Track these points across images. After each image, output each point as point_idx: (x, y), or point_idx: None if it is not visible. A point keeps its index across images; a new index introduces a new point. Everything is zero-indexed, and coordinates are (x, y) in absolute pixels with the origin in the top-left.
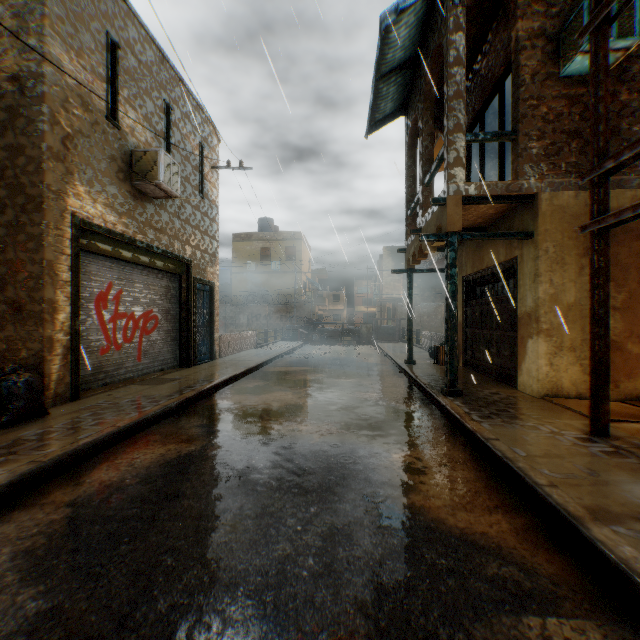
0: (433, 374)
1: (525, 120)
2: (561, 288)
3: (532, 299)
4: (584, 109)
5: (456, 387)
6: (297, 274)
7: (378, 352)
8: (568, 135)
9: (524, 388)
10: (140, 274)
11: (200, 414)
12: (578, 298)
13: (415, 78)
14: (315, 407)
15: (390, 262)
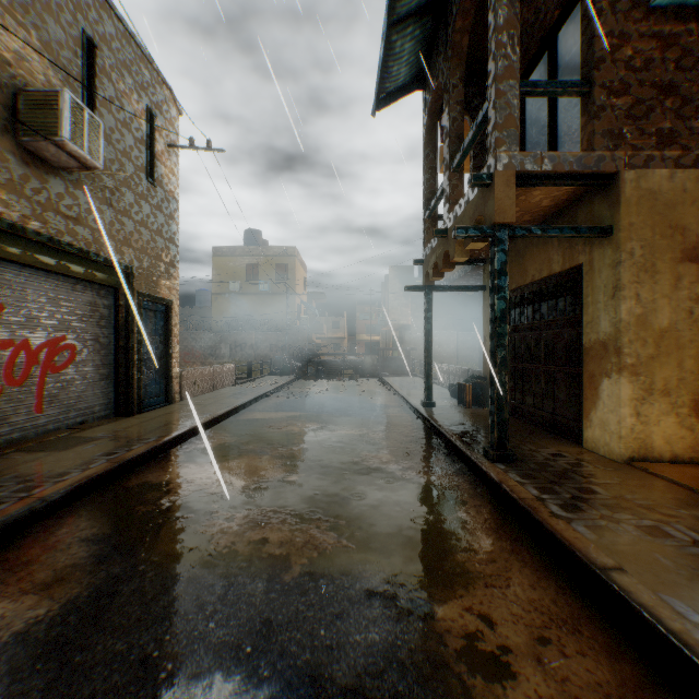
0: (462, 422)
1: (603, 66)
2: (651, 306)
3: (610, 322)
4: (681, 55)
5: (506, 448)
6: (290, 296)
7: (386, 389)
8: (660, 91)
9: (595, 446)
10: (42, 283)
11: (106, 508)
12: (673, 321)
13: (437, 34)
14: (301, 485)
15: (397, 284)
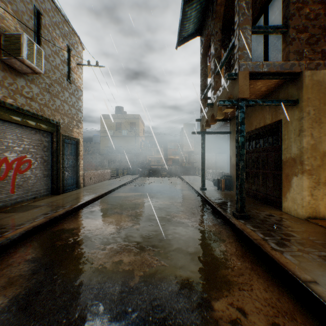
0: (220, 198)
1: (294, 18)
2: (318, 140)
3: (297, 148)
4: None
5: (244, 212)
6: (136, 137)
7: (182, 181)
8: (323, 30)
9: (289, 211)
10: (14, 129)
11: (41, 243)
12: None
13: (208, 8)
14: (140, 230)
15: (187, 132)
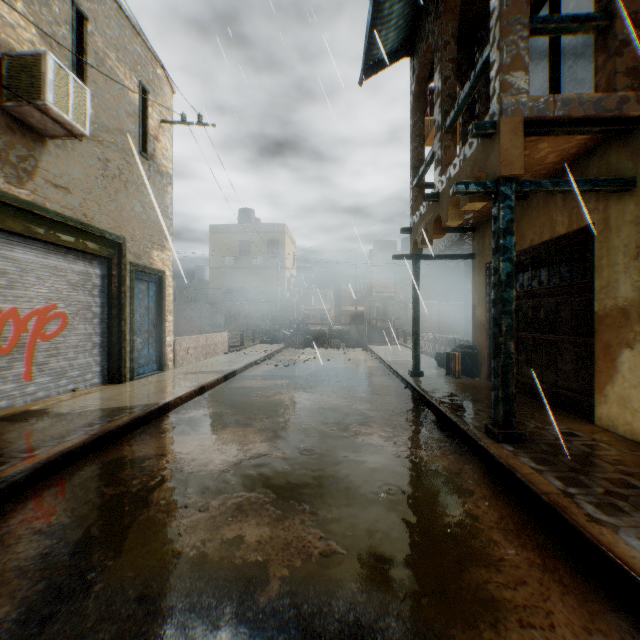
0: (454, 393)
1: None
2: None
3: (632, 286)
4: None
5: (512, 427)
6: (280, 270)
7: (371, 357)
8: None
9: (612, 425)
10: (31, 251)
11: (73, 489)
12: None
13: None
14: (285, 465)
15: (381, 257)
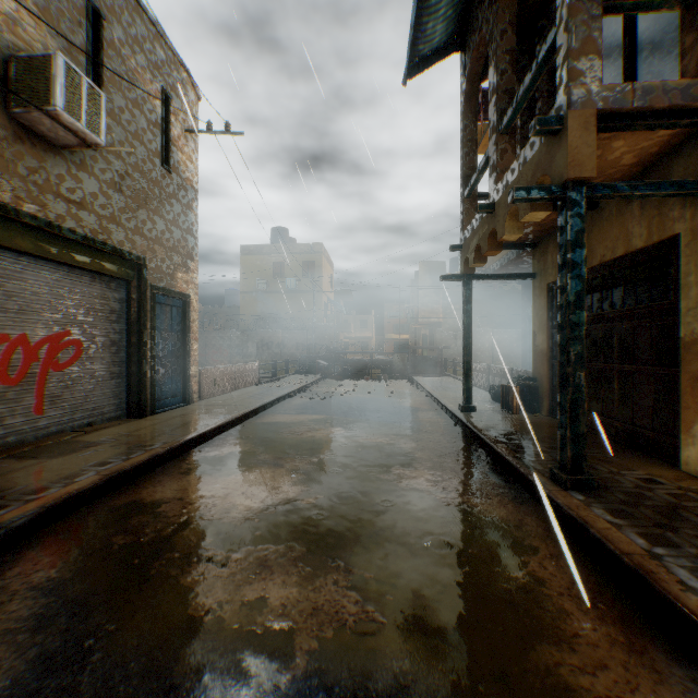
0: (511, 431)
1: None
2: None
3: None
4: None
5: (583, 472)
6: (317, 294)
7: (417, 390)
8: None
9: None
10: (42, 272)
11: (79, 538)
12: None
13: None
14: (317, 512)
15: (427, 280)
